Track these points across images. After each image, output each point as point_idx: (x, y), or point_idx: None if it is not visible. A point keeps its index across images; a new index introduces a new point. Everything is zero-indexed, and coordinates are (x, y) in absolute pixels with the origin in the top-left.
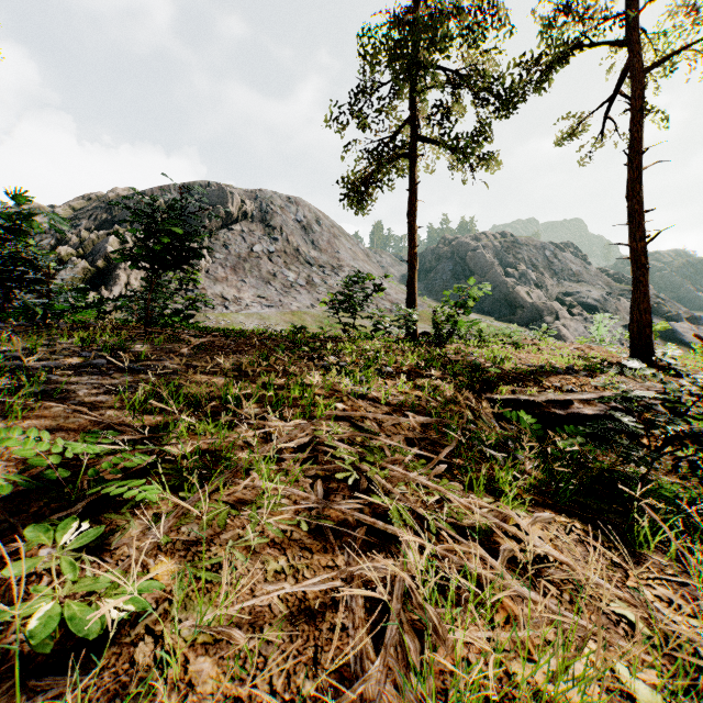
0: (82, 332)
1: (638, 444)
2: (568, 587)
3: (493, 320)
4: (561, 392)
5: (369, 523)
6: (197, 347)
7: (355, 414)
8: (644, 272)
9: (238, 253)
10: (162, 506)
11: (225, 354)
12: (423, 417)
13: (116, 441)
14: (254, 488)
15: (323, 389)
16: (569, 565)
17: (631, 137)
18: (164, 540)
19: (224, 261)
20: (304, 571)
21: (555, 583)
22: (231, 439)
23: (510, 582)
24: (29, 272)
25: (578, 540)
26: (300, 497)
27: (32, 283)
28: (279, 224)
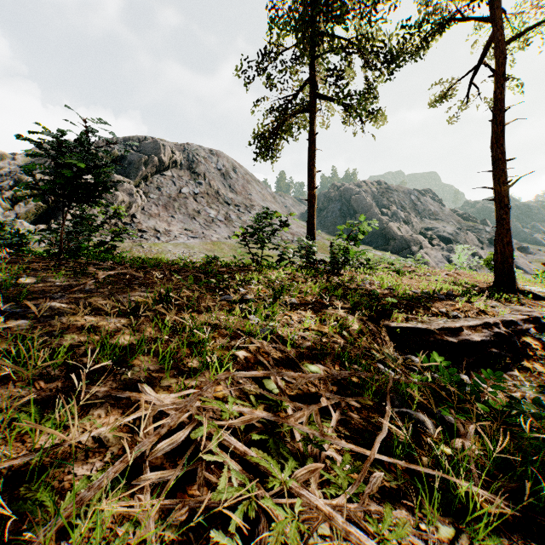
0: None
1: (519, 366)
2: None
3: (372, 249)
4: (448, 318)
5: None
6: (102, 280)
7: (256, 374)
8: (506, 211)
9: (169, 194)
10: None
11: (130, 287)
12: (336, 371)
13: None
14: None
15: (225, 329)
16: None
17: (495, 98)
18: None
19: (157, 201)
20: None
21: None
22: (76, 436)
23: None
24: None
25: None
26: None
27: None
28: (203, 171)
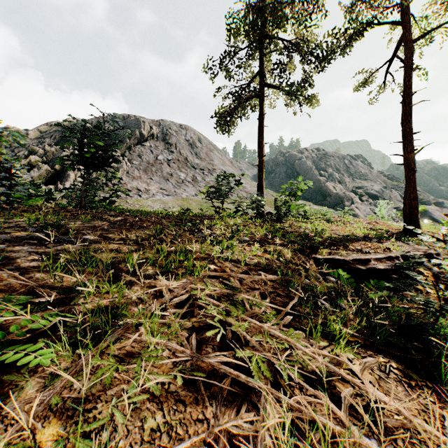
0: (30, 213)
1: (414, 288)
2: (400, 431)
3: (312, 204)
4: (361, 253)
5: (233, 376)
6: (114, 223)
7: (222, 274)
8: (413, 173)
9: (148, 160)
10: (59, 365)
11: (133, 228)
12: (272, 276)
13: (34, 302)
14: (140, 342)
15: (200, 254)
16: (399, 411)
17: (404, 85)
18: (54, 402)
19: (139, 166)
20: (177, 427)
21: (388, 428)
22: (128, 296)
23: (354, 434)
24: (1, 172)
25: (397, 380)
26: (177, 351)
27: (3, 179)
28: (174, 142)
